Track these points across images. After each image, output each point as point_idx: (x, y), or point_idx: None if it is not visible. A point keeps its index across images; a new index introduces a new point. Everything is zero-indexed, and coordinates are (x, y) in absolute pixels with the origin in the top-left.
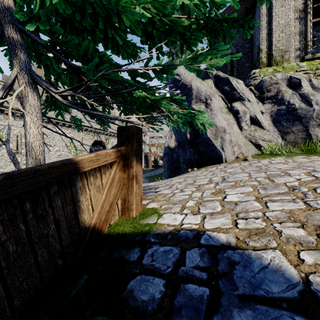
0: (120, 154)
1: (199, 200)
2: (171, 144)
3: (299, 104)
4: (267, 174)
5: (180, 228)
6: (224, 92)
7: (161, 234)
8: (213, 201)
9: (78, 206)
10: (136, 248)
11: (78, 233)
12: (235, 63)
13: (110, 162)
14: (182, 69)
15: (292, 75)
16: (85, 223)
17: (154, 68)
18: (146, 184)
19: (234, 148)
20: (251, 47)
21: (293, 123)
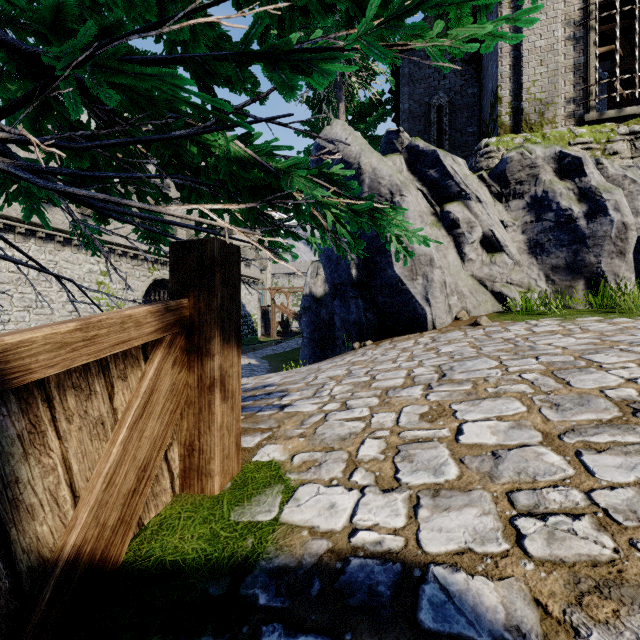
0: (175, 318)
1: (393, 439)
2: (316, 288)
3: (580, 210)
4: (545, 364)
5: (348, 548)
6: (427, 181)
7: (290, 571)
8: (431, 444)
9: (8, 501)
10: (207, 638)
11: (10, 592)
12: (447, 126)
13: (145, 343)
14: (340, 129)
15: (565, 150)
16: (41, 550)
17: (269, 55)
18: (262, 379)
19: (451, 299)
20: (478, 95)
21: (569, 247)
